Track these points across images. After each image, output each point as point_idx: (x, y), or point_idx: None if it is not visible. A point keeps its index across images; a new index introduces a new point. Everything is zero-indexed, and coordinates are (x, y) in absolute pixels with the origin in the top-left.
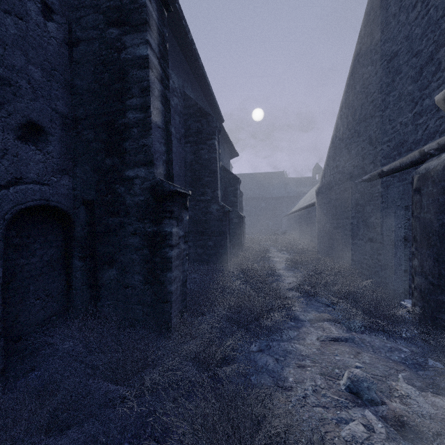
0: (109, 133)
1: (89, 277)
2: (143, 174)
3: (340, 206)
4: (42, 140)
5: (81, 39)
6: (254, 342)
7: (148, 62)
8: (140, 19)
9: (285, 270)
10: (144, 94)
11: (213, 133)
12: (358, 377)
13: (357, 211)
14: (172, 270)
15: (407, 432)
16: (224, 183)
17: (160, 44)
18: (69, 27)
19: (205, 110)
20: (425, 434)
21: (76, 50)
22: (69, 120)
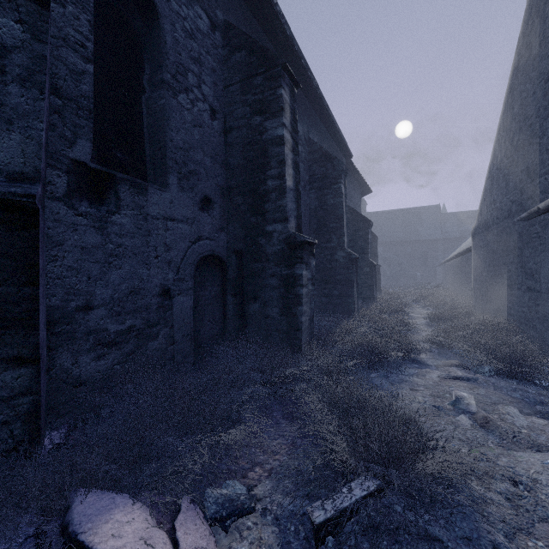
0: (254, 198)
1: (238, 310)
2: (280, 228)
3: (497, 250)
4: (210, 208)
5: (233, 128)
6: (374, 372)
7: (283, 140)
8: (277, 107)
9: (424, 326)
10: (280, 166)
11: (339, 177)
12: (461, 395)
13: (515, 256)
14: (303, 305)
15: (491, 427)
16: (352, 227)
17: (292, 119)
18: (224, 119)
19: (330, 153)
20: (506, 430)
21: (229, 136)
22: (224, 190)
